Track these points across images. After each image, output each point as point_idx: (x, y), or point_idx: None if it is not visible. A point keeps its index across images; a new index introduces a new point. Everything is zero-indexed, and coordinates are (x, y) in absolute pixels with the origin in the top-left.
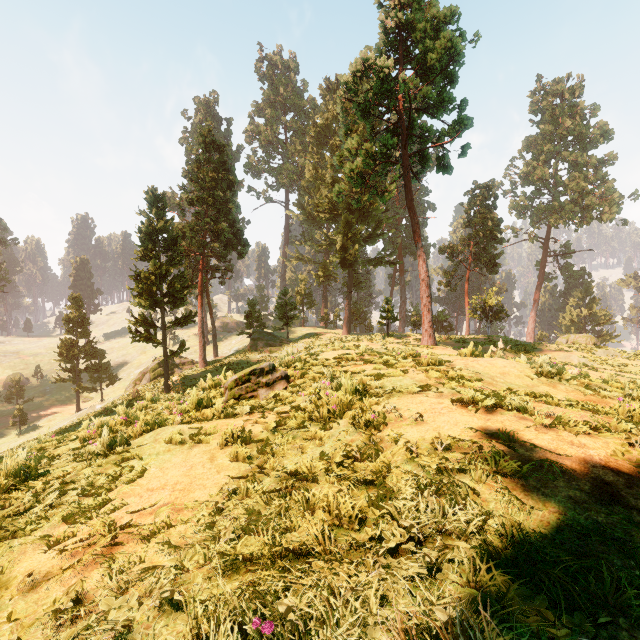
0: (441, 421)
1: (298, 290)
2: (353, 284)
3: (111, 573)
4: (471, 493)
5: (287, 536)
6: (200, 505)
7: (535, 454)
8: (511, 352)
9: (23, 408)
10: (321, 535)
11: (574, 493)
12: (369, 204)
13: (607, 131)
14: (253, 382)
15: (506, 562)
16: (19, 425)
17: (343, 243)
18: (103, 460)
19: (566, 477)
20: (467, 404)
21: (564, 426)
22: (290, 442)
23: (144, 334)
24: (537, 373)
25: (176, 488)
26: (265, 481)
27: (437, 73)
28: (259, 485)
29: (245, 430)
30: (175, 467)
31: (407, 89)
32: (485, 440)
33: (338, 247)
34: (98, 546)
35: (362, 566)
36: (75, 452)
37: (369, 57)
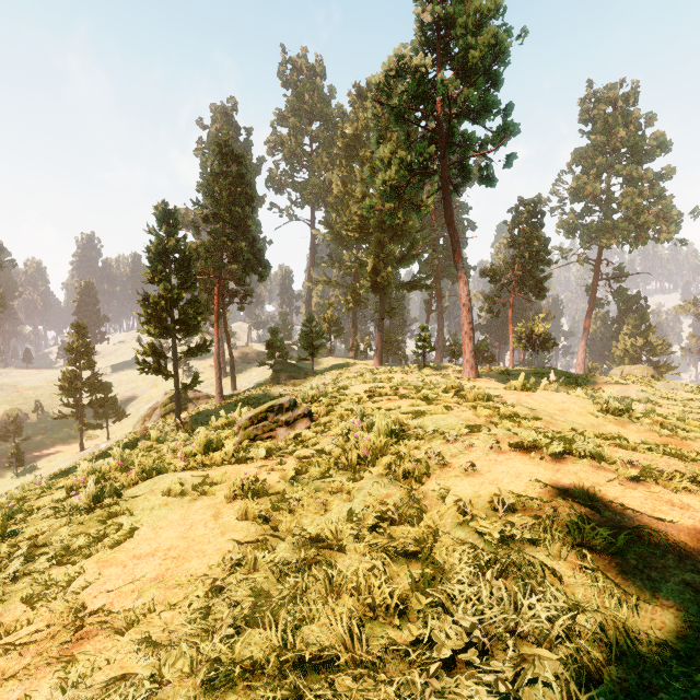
0: (498, 472)
1: (325, 317)
2: (385, 310)
3: (65, 684)
4: (548, 574)
5: (303, 631)
6: (195, 580)
7: (627, 519)
8: (561, 385)
9: (20, 447)
10: (348, 635)
11: (691, 577)
12: (403, 222)
13: (664, 142)
14: (271, 420)
15: (612, 686)
16: (16, 466)
17: (374, 265)
18: (87, 516)
19: (675, 553)
20: (528, 449)
21: (653, 478)
22: (311, 495)
23: (153, 365)
24: (602, 410)
25: (169, 555)
26: (278, 549)
27: (480, 73)
28: (270, 554)
29: (258, 479)
30: (171, 526)
31: (446, 91)
32: (559, 499)
33: (369, 269)
34: (55, 641)
35: (406, 687)
36: (57, 504)
37: (404, 54)
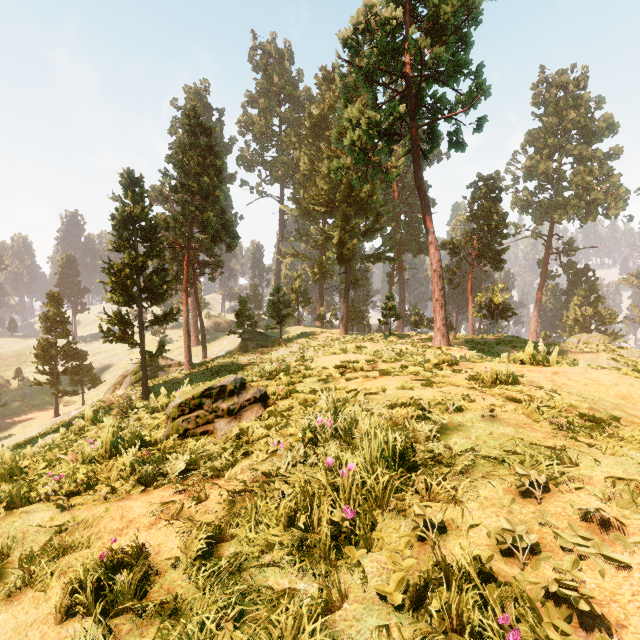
0: None
1: (293, 288)
2: (351, 281)
3: None
4: None
5: None
6: None
7: None
8: None
9: None
10: None
11: None
12: (368, 196)
13: (612, 124)
14: (207, 409)
15: None
16: None
17: (340, 237)
18: None
19: None
20: None
21: None
22: None
23: (117, 334)
24: None
25: None
26: None
27: (451, 31)
28: None
29: (138, 552)
30: None
31: (417, 48)
32: None
33: (335, 241)
34: None
35: None
36: None
37: (374, 4)
